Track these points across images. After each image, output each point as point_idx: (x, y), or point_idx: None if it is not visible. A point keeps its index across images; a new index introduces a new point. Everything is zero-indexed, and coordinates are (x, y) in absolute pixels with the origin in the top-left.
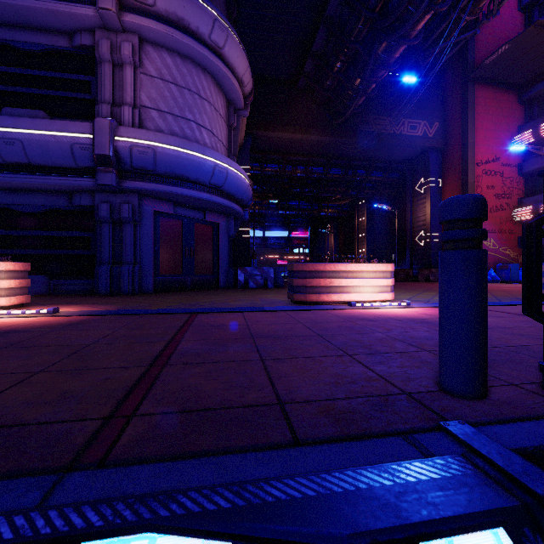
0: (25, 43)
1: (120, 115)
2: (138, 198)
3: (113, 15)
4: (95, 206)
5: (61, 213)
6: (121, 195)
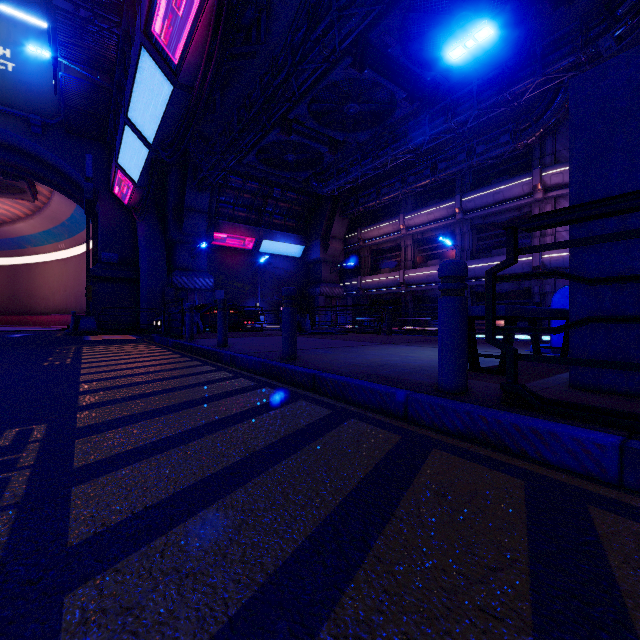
0: (499, 219)
1: (544, 241)
2: (553, 281)
3: (540, 198)
4: (531, 287)
5: (515, 292)
6: (544, 280)
